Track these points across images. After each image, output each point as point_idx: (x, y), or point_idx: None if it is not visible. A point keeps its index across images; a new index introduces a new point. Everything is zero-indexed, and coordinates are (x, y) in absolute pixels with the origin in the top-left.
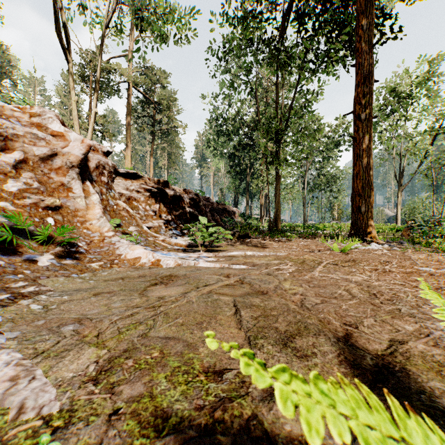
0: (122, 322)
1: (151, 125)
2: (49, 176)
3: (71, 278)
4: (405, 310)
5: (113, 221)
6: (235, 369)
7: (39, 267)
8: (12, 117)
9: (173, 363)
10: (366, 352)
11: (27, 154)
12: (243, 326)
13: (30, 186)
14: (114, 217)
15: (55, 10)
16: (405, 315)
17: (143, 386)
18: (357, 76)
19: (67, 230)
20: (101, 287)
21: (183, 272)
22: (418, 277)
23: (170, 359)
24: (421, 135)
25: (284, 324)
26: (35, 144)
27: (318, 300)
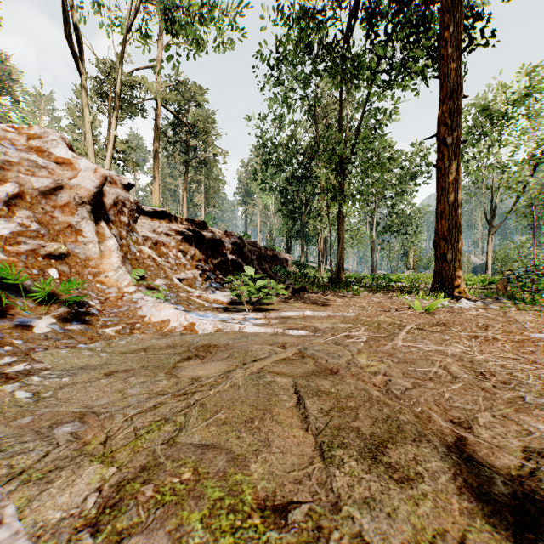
0: (140, 420)
1: (185, 152)
2: (53, 216)
3: (78, 350)
4: (530, 399)
5: (135, 272)
6: (305, 502)
7: (36, 335)
8: (4, 139)
9: (212, 491)
10: (493, 470)
11: (23, 186)
12: (311, 426)
13: (27, 228)
14: (136, 267)
15: (65, 8)
16: (532, 407)
17: (167, 538)
18: (442, 91)
19: (74, 285)
20: (116, 363)
21: (225, 340)
22: (532, 347)
23: (208, 484)
24: (517, 165)
25: (368, 422)
26: (34, 174)
27: (408, 383)
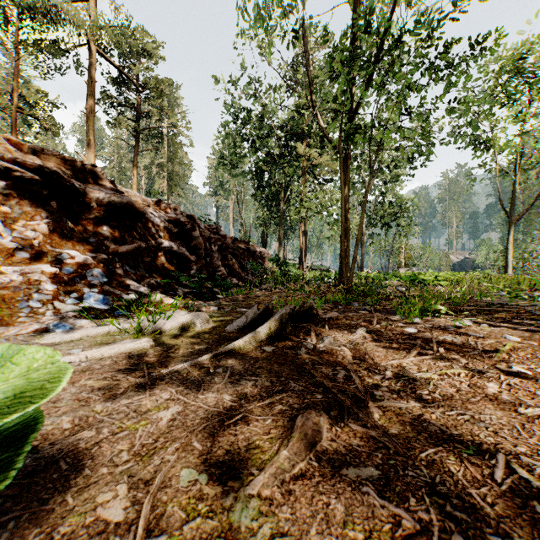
0: None
1: (135, 120)
2: None
3: None
4: None
5: None
6: None
7: None
8: None
9: None
10: None
11: None
12: None
13: None
14: None
15: None
16: None
17: None
18: None
19: None
20: None
21: None
22: None
23: None
24: (538, 141)
25: None
26: None
27: None
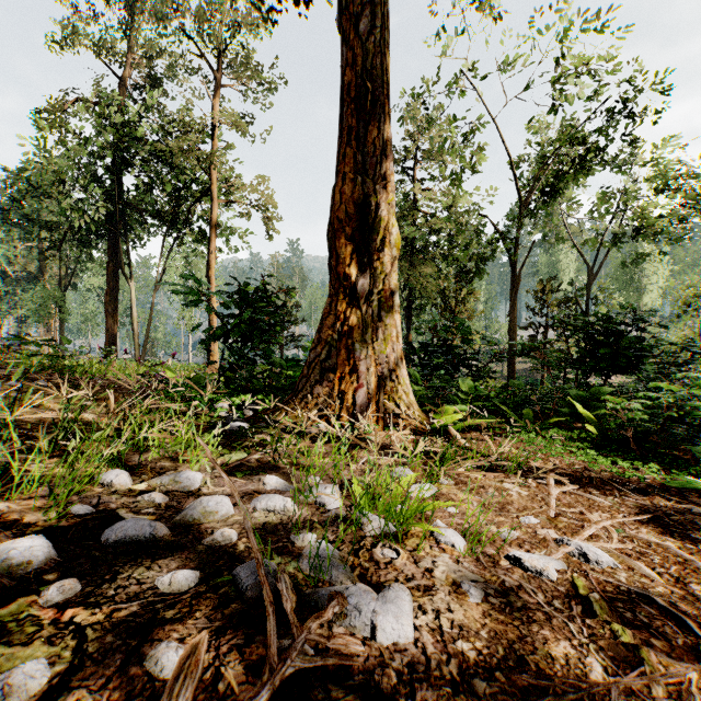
0: None
1: None
2: None
3: None
4: None
5: None
6: None
7: None
8: None
9: None
10: None
11: None
12: None
13: None
14: None
15: None
16: None
17: None
18: (106, 289)
19: None
20: None
21: None
22: None
23: None
24: None
25: None
26: None
27: None
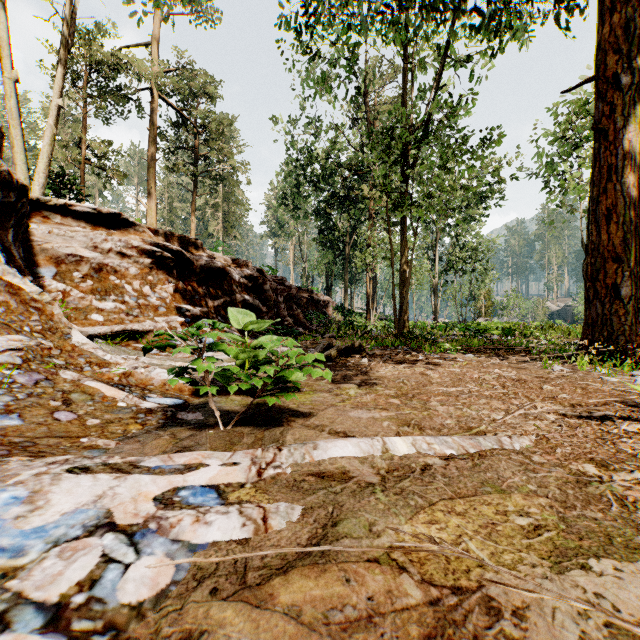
0: None
1: (193, 163)
2: None
3: None
4: None
5: None
6: None
7: None
8: None
9: None
10: None
11: None
12: None
13: None
14: None
15: None
16: None
17: None
18: None
19: None
20: None
21: None
22: None
23: None
24: None
25: None
26: None
27: None
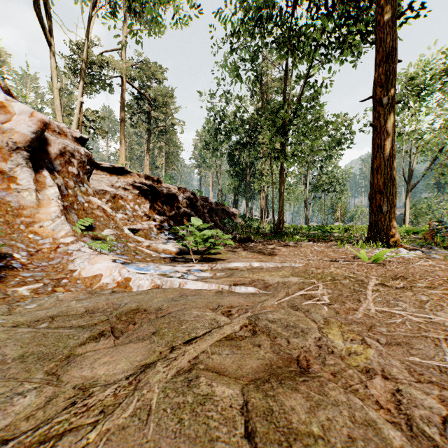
0: None
1: (147, 122)
2: None
3: None
4: None
5: (81, 222)
6: None
7: None
8: None
9: None
10: None
11: None
12: None
13: None
14: (84, 217)
15: None
16: None
17: None
18: (378, 55)
19: None
20: None
21: (159, 302)
22: None
23: None
24: (430, 132)
25: None
26: None
27: (432, 400)
